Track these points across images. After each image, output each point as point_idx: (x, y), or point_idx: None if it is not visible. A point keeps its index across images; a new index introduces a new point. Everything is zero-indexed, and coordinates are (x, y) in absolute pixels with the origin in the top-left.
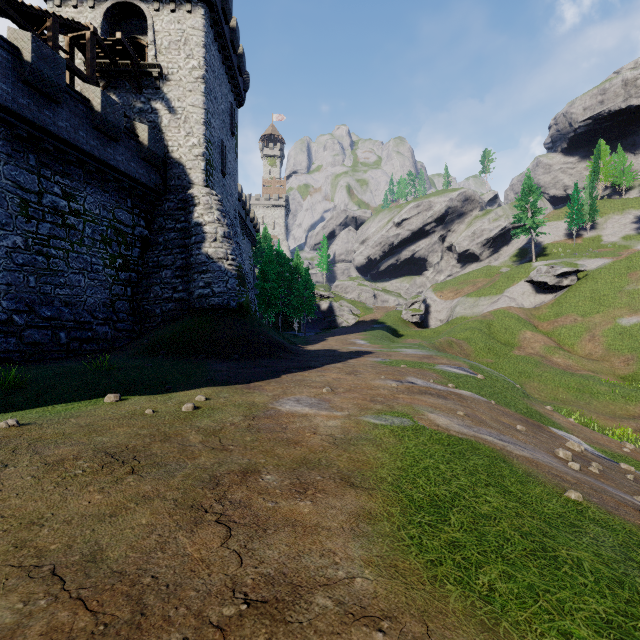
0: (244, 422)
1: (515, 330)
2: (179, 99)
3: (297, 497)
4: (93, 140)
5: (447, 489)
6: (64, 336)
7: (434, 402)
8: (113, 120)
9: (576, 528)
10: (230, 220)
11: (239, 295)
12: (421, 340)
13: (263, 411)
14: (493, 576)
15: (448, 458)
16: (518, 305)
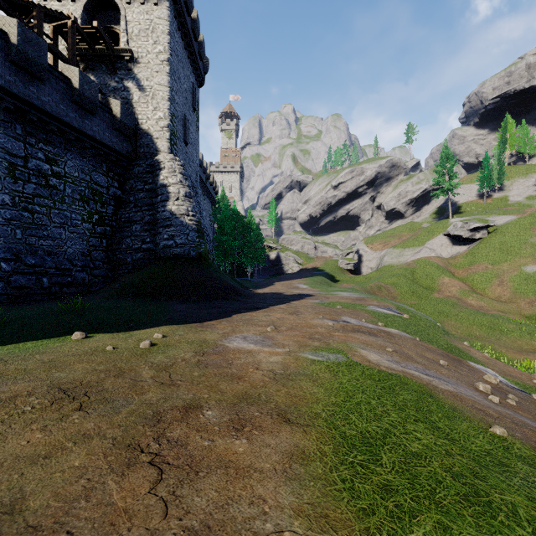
0: (194, 358)
1: (435, 276)
2: (147, 79)
3: (234, 434)
4: (72, 113)
5: (378, 425)
6: (46, 281)
7: (366, 339)
8: (90, 96)
9: (505, 467)
10: (191, 182)
11: (198, 246)
12: (355, 285)
13: (212, 348)
14: (428, 528)
15: (379, 393)
16: (437, 255)
